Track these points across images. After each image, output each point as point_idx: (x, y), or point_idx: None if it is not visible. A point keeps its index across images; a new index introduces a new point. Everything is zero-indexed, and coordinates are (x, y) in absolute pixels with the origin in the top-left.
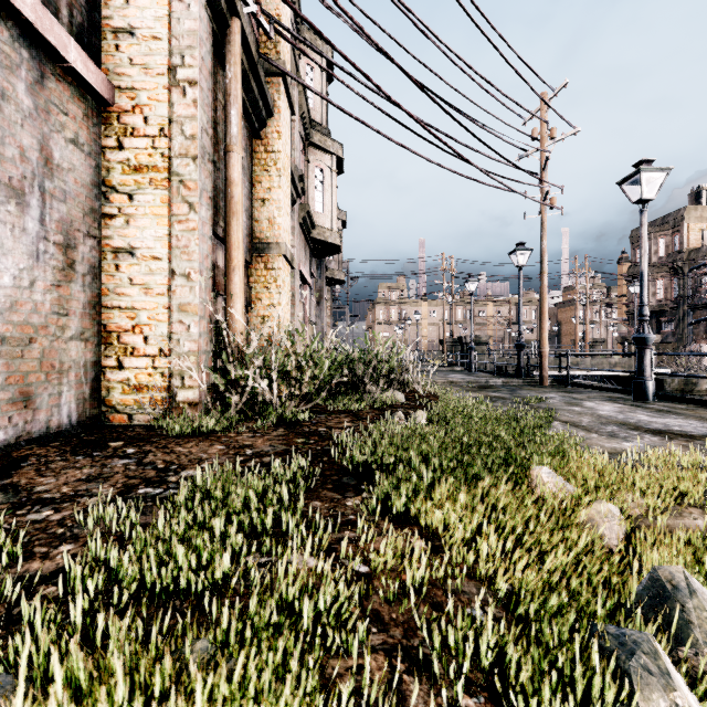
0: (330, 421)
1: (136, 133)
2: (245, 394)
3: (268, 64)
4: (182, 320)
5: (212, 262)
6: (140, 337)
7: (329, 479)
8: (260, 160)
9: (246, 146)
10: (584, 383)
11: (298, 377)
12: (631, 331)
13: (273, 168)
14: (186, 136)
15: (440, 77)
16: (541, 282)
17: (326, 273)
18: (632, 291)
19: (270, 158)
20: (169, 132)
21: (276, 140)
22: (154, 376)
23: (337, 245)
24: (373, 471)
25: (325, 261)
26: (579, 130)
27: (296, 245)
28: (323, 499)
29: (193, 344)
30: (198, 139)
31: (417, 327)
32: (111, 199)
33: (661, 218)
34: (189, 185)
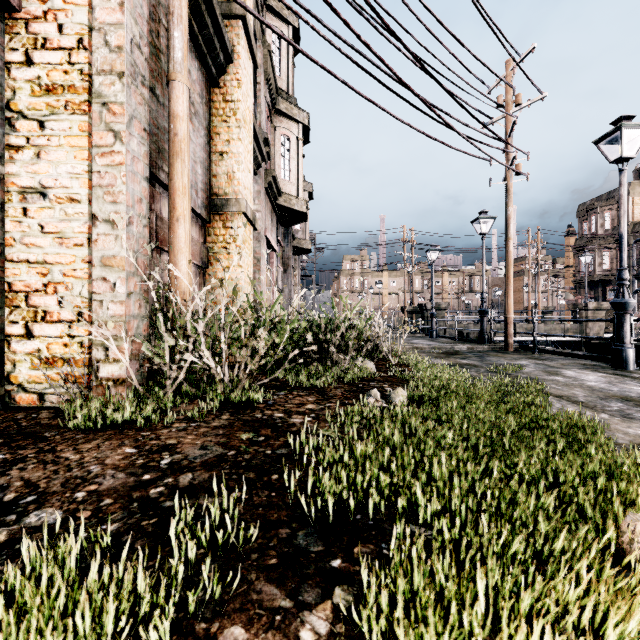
0: (290, 401)
1: (48, 44)
2: (183, 370)
3: (227, 5)
4: (106, 277)
5: (153, 211)
6: (54, 298)
7: (274, 538)
8: (218, 110)
9: (202, 92)
10: (552, 350)
11: (256, 345)
12: (578, 299)
13: (232, 118)
14: (110, 48)
15: (409, 33)
16: (507, 248)
17: (293, 242)
18: (579, 261)
19: (228, 108)
20: (90, 44)
21: (236, 89)
22: (69, 346)
23: (303, 213)
24: (350, 510)
25: (292, 230)
26: (546, 95)
27: (261, 210)
28: (252, 616)
29: (119, 306)
30: (125, 52)
31: (379, 295)
32: (17, 126)
33: (606, 193)
34: (114, 108)
